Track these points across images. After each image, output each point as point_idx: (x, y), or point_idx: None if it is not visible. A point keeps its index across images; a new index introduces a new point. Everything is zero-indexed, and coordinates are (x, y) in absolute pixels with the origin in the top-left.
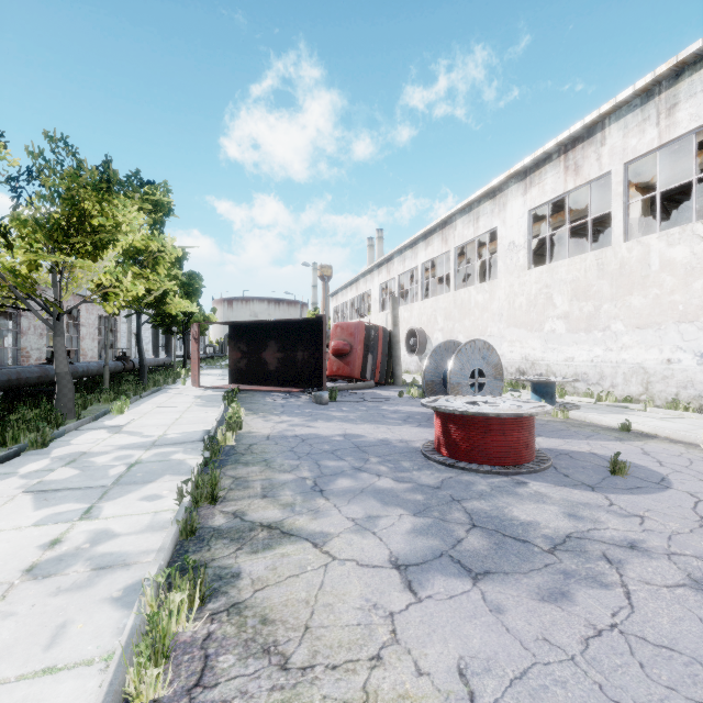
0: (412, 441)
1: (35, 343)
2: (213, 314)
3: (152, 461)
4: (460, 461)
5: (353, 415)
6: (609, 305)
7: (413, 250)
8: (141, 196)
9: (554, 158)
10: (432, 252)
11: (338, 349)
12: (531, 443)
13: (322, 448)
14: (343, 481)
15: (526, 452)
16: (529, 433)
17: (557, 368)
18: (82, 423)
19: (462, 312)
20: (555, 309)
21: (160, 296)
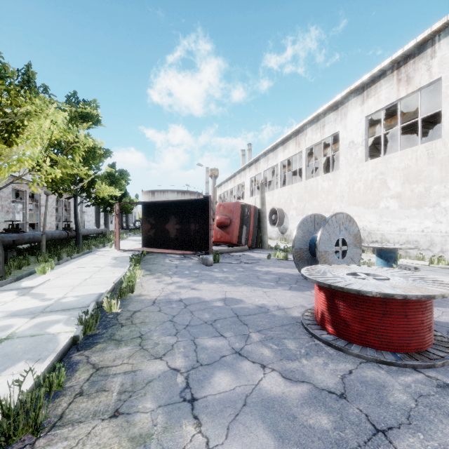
0: (289, 308)
1: (2, 217)
2: (136, 199)
3: (23, 336)
4: (351, 343)
5: (232, 276)
6: (438, 186)
7: (274, 153)
8: (75, 109)
9: (388, 74)
10: (288, 153)
11: (221, 222)
12: (431, 324)
13: (202, 318)
14: (221, 378)
15: (429, 335)
16: (431, 313)
17: (390, 236)
18: (2, 284)
19: (311, 195)
20: (388, 190)
21: (90, 183)
